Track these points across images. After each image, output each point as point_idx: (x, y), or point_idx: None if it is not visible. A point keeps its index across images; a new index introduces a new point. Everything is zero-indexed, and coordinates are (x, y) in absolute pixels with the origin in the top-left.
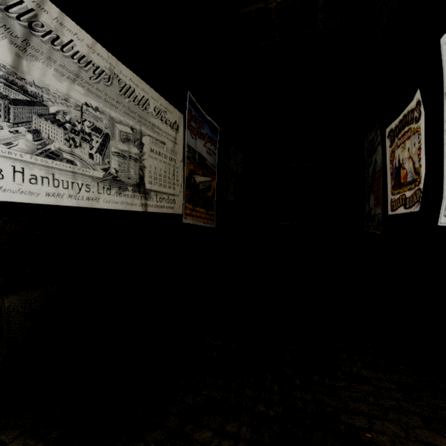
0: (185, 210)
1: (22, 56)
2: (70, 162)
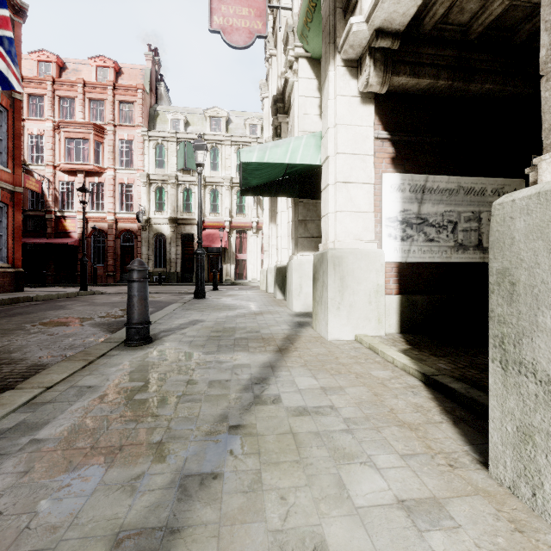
0: None
1: (420, 205)
2: (437, 241)
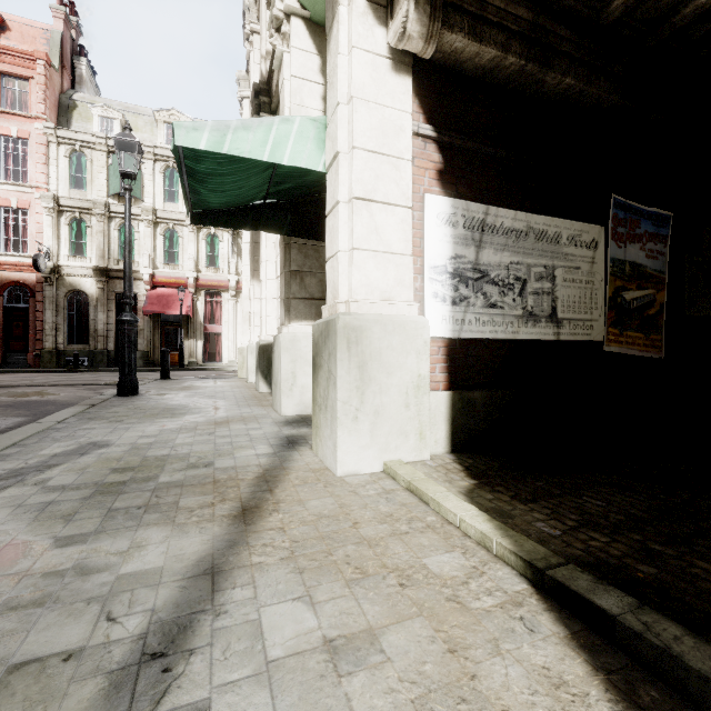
0: (606, 336)
1: (479, 251)
2: (501, 308)
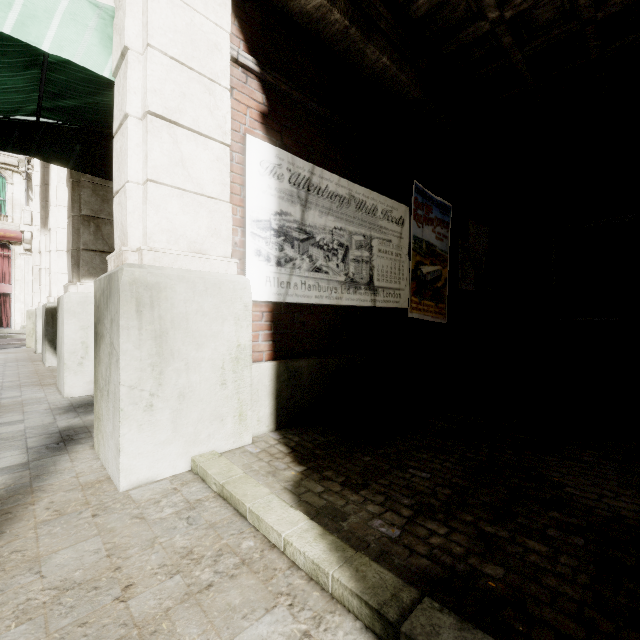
0: (410, 303)
1: (305, 210)
2: (326, 272)
